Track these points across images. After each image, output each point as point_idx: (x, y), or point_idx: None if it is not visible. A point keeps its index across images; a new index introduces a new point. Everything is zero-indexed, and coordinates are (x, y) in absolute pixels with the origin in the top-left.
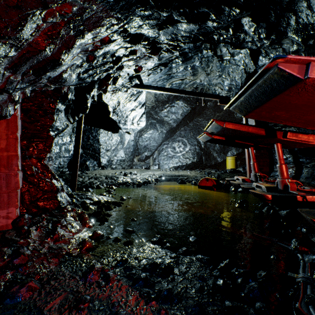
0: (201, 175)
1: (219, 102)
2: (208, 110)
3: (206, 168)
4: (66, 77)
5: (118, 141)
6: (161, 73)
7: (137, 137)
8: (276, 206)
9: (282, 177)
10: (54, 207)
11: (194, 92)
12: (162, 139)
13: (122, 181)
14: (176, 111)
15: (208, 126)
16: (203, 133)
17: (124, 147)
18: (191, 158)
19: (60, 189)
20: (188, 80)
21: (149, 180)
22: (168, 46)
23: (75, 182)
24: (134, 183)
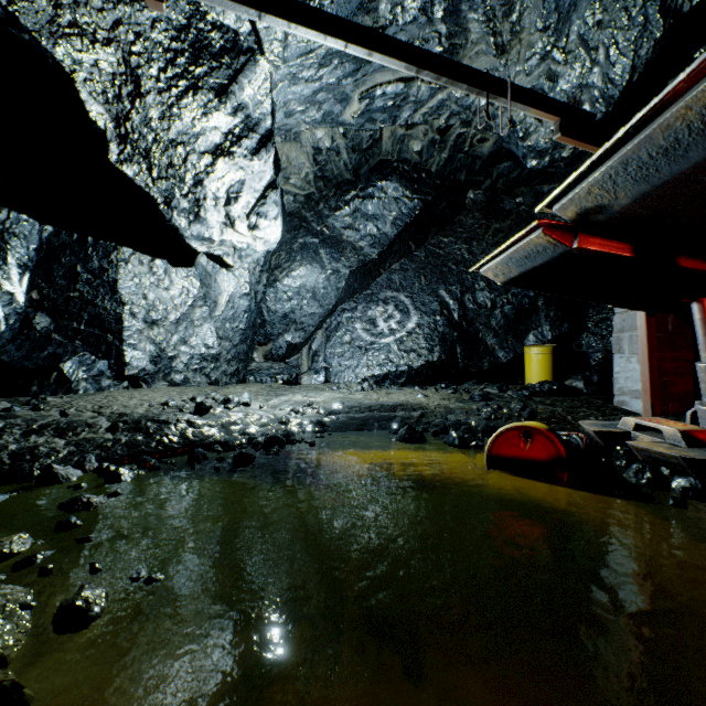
0: (462, 404)
1: (561, 130)
2: (470, 214)
3: (467, 379)
4: None
5: (195, 294)
6: (334, 6)
7: (259, 286)
8: None
9: None
10: None
11: (471, 72)
12: (336, 293)
13: (180, 440)
14: (379, 212)
15: (598, 158)
16: (530, 228)
17: (216, 317)
18: (424, 351)
19: None
20: (427, 85)
21: (291, 431)
22: None
23: None
24: (227, 444)
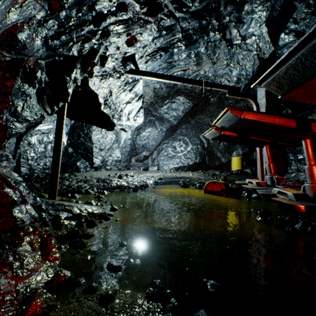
0: (204, 177)
1: (228, 93)
2: (212, 107)
3: (210, 169)
4: (24, 40)
5: (114, 139)
6: (160, 59)
7: (134, 135)
8: (311, 221)
9: (313, 181)
10: (7, 228)
11: (199, 81)
12: (161, 137)
13: (116, 185)
14: (177, 107)
15: (219, 118)
16: (211, 128)
17: (120, 147)
18: (193, 158)
19: (19, 201)
20: (191, 71)
21: (147, 184)
22: (170, 3)
23: (55, 187)
24: (129, 187)
